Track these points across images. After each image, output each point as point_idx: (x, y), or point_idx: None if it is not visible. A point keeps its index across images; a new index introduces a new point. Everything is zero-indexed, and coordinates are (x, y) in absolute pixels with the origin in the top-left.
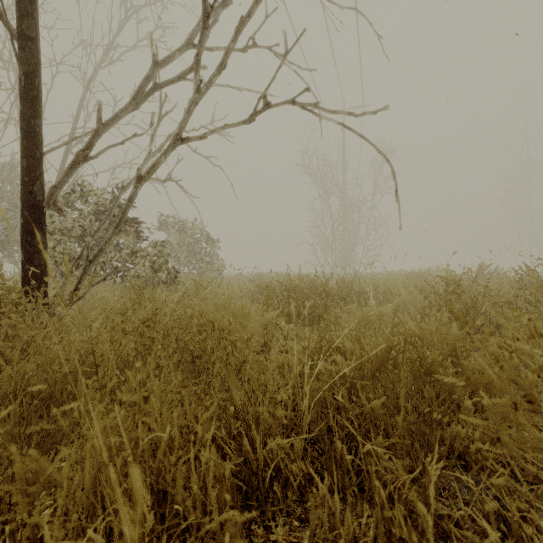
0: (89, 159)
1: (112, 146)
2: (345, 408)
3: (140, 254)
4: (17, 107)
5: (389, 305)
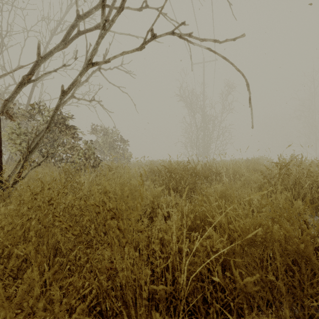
0: (31, 81)
1: (48, 72)
2: (220, 283)
3: (76, 148)
4: (2, 57)
5: (265, 191)
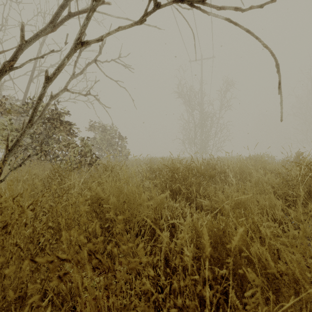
0: (14, 69)
1: (33, 59)
2: None
3: (71, 145)
4: None
5: None
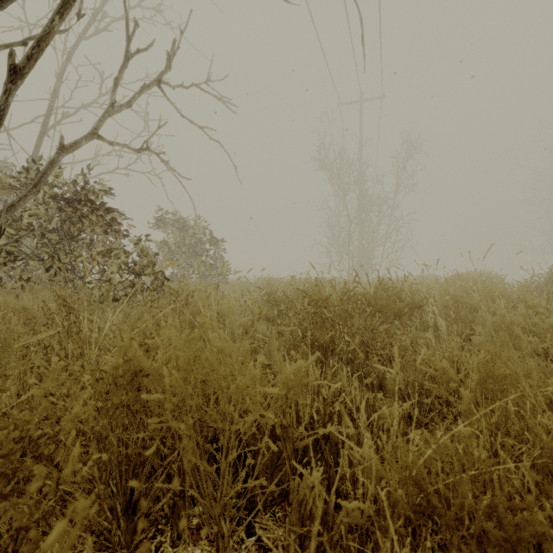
0: None
1: (3, 46)
2: None
3: (114, 253)
4: None
5: None
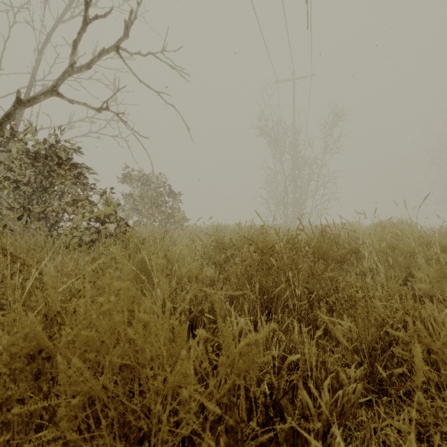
0: None
1: None
2: None
3: (80, 203)
4: None
5: None
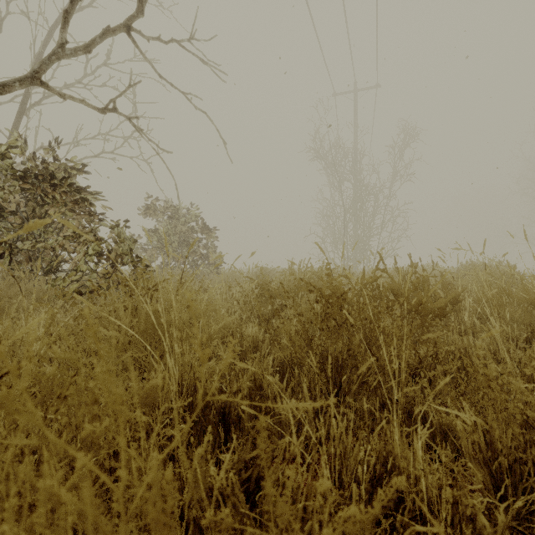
0: None
1: None
2: None
3: (83, 238)
4: None
5: None
